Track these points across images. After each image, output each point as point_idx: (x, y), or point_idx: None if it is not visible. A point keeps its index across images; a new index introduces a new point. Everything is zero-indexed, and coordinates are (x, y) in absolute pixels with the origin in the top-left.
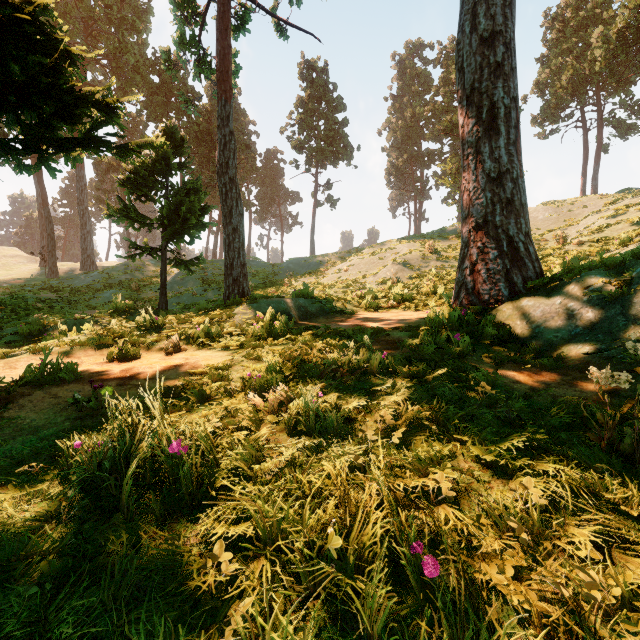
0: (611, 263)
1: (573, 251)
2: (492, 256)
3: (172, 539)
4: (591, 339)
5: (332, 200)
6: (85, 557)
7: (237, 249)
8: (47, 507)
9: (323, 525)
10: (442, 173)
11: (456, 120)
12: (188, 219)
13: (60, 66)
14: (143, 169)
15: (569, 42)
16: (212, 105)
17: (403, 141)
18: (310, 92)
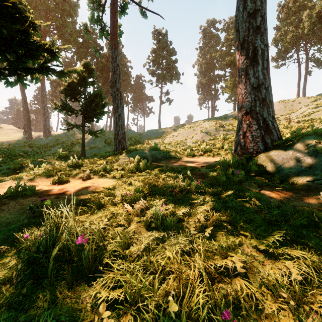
0: (320, 132)
1: (295, 126)
2: (254, 128)
3: (75, 298)
4: (310, 173)
5: (169, 100)
6: (23, 309)
7: (120, 125)
8: (7, 274)
9: (166, 292)
10: (225, 86)
11: (232, 59)
12: (96, 110)
13: (27, 30)
14: (73, 84)
15: (291, 19)
16: (109, 53)
17: (205, 70)
18: (158, 46)
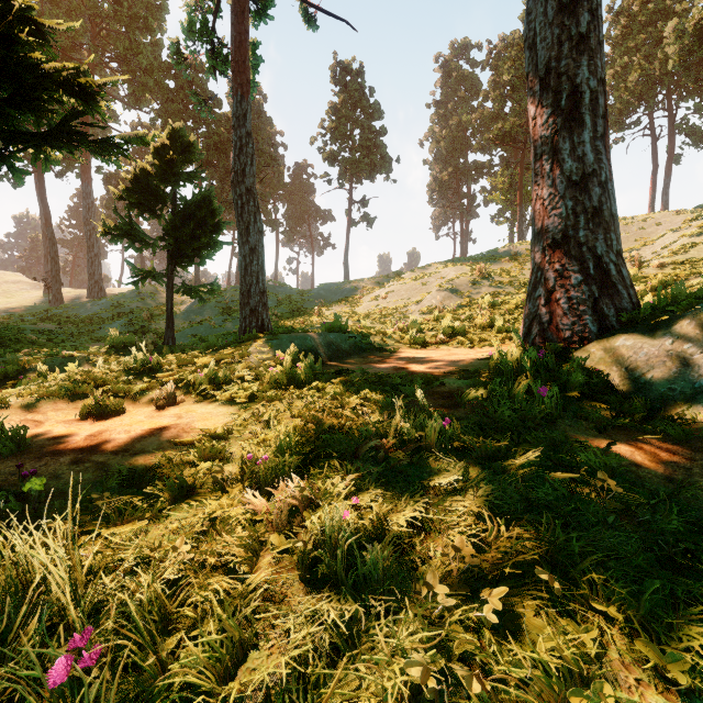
0: None
1: (654, 275)
2: (575, 281)
3: None
4: None
5: (368, 219)
6: None
7: (255, 273)
8: None
9: None
10: (491, 188)
11: (508, 128)
12: (198, 238)
13: (16, 35)
14: (145, 179)
15: (636, 39)
16: None
17: (448, 153)
18: (344, 97)
